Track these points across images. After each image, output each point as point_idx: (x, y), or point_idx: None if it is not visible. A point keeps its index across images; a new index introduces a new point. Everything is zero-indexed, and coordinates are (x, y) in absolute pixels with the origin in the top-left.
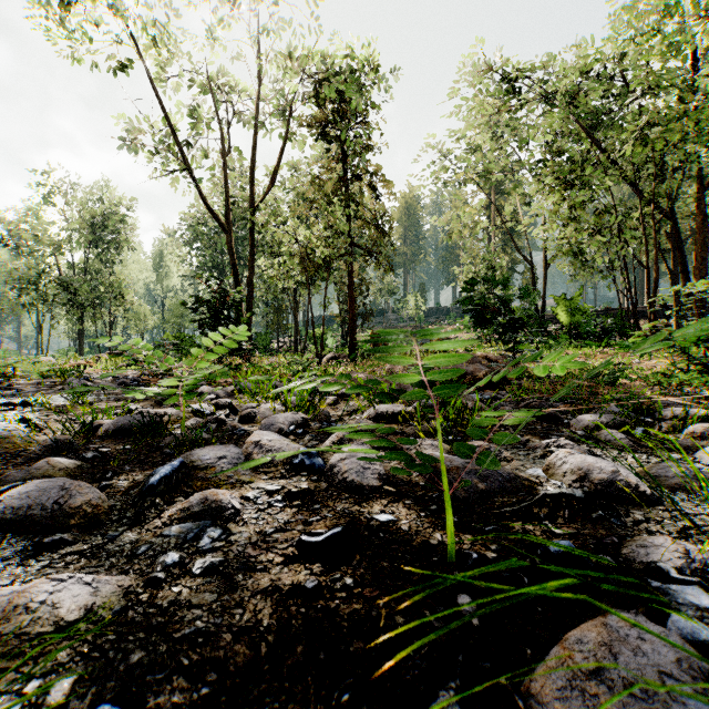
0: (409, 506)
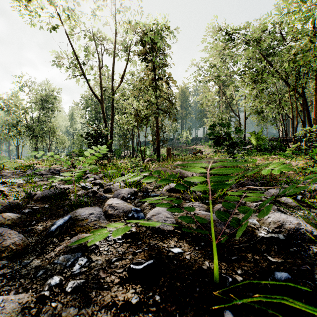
0: (189, 242)
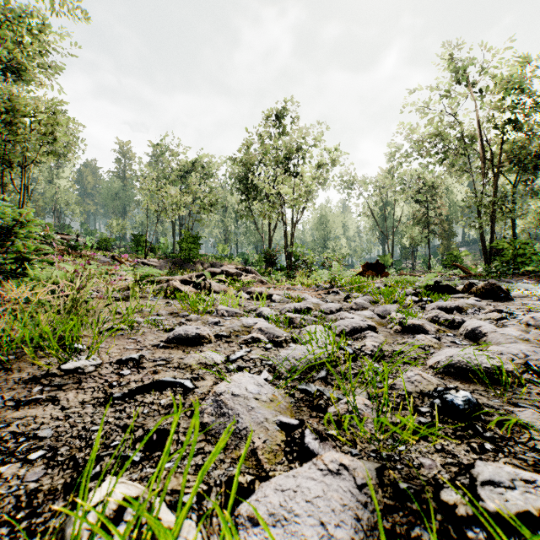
0: None
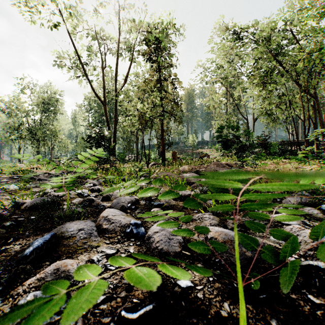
0: None
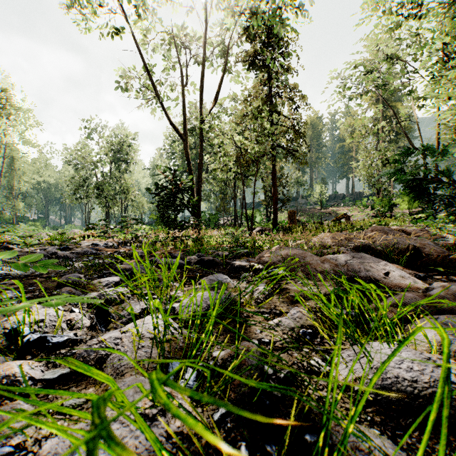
0: None
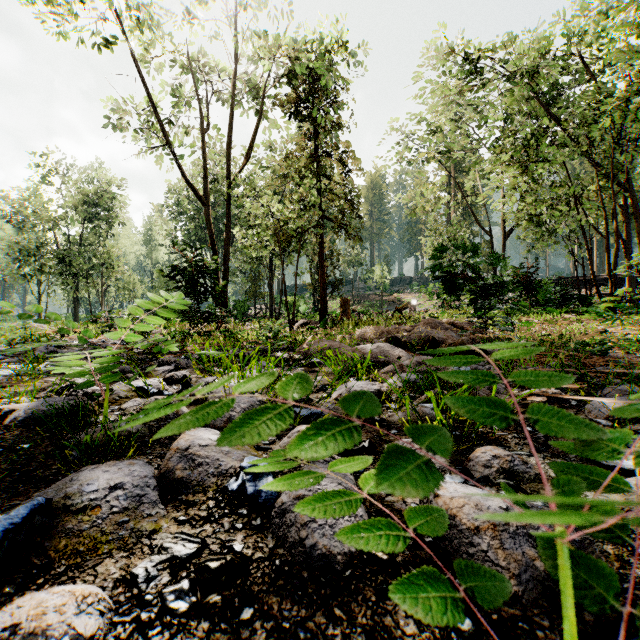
0: None
